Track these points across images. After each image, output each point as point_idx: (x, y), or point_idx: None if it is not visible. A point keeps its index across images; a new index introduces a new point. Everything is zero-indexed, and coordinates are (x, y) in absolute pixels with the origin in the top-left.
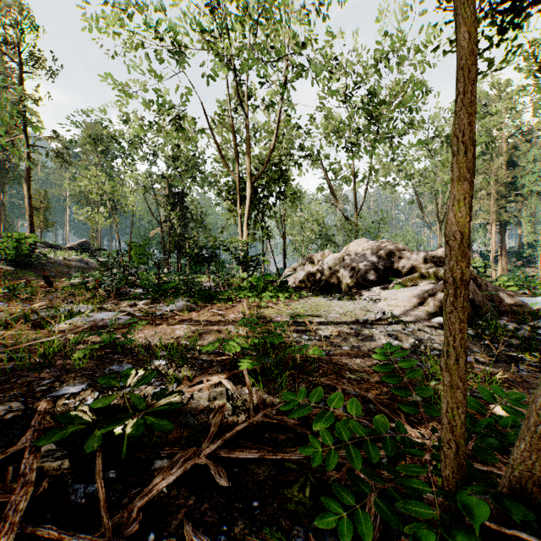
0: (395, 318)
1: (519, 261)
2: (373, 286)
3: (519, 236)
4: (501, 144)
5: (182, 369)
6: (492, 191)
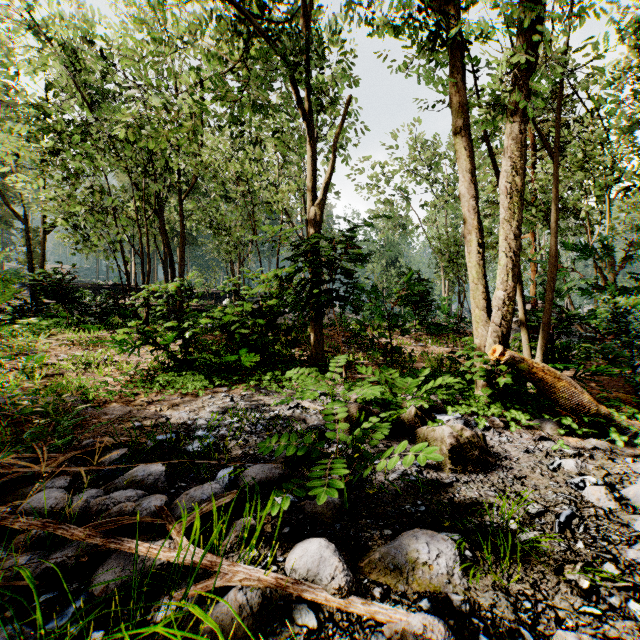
0: None
1: None
2: None
3: None
4: None
5: None
6: None
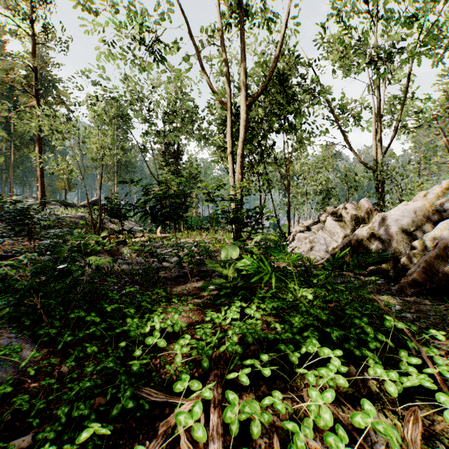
0: None
1: None
2: None
3: None
4: None
5: None
6: None
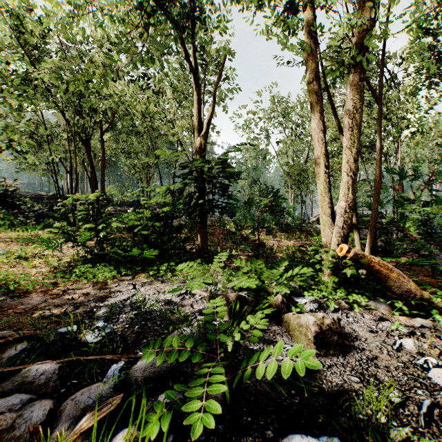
0: None
1: None
2: None
3: None
4: None
5: None
6: None
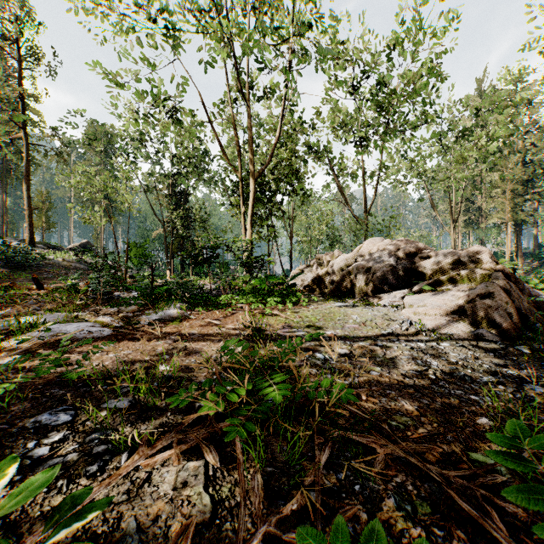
0: (425, 329)
1: (535, 262)
2: (391, 289)
3: (534, 236)
4: (517, 141)
5: (148, 415)
6: (507, 189)
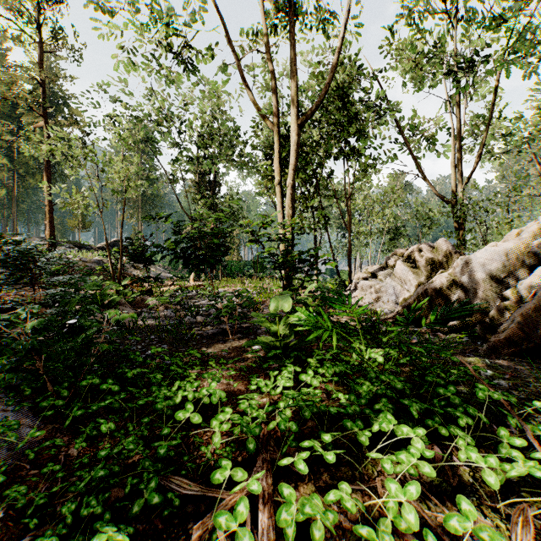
0: None
1: None
2: None
3: None
4: None
5: None
6: None
